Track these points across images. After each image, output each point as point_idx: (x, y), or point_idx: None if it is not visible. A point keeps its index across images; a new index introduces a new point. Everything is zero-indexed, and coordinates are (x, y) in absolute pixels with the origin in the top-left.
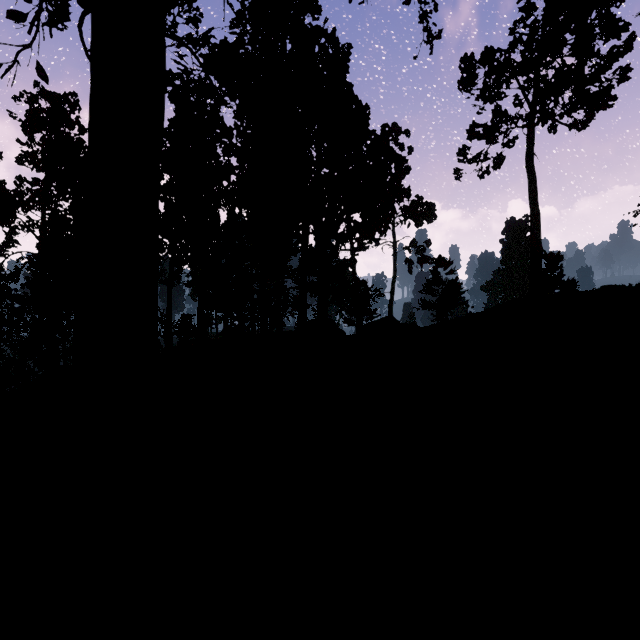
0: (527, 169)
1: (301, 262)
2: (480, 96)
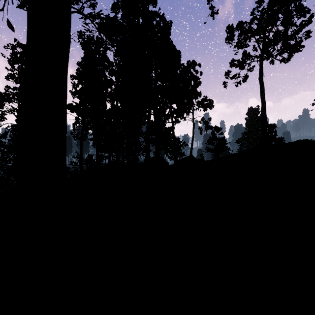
0: (259, 82)
1: (147, 128)
2: (236, 46)
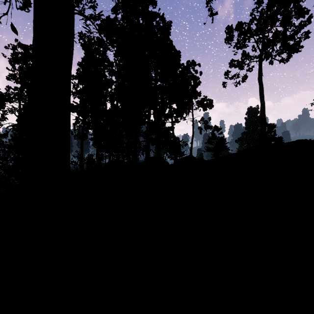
0: (259, 82)
1: (147, 128)
2: (235, 46)
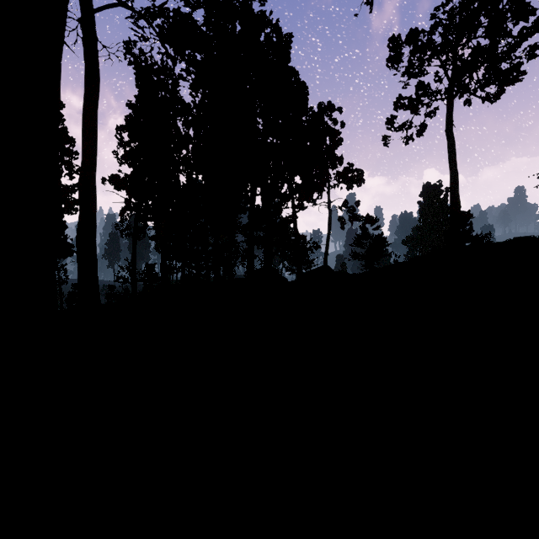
0: (447, 135)
1: (249, 217)
2: (405, 73)
